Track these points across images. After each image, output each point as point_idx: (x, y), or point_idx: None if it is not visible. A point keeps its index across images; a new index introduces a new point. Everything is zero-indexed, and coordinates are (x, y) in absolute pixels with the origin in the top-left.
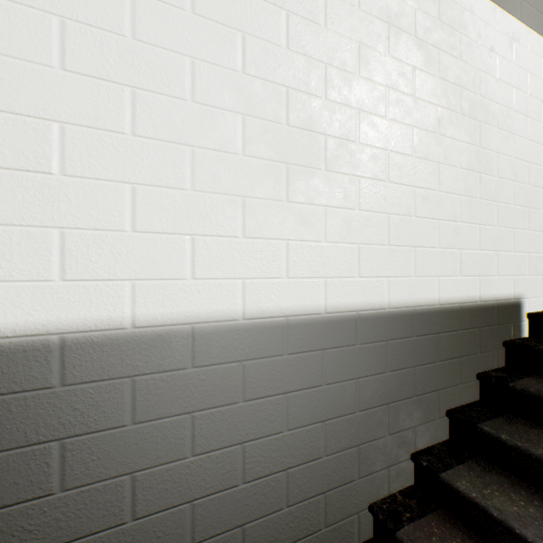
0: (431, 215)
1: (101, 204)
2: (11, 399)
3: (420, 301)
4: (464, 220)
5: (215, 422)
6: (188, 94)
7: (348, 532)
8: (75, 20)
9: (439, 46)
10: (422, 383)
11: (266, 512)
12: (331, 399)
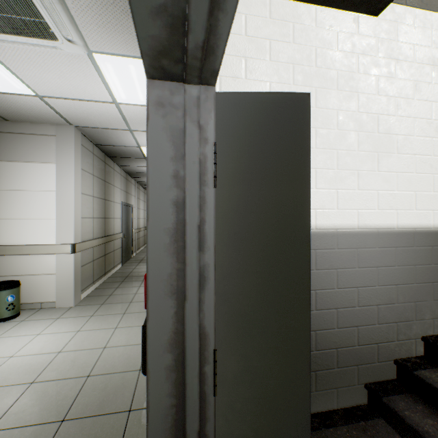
0: None
1: None
2: None
3: None
4: None
5: (345, 275)
6: (335, 127)
7: (409, 347)
8: None
9: None
10: None
11: (368, 324)
12: (400, 274)
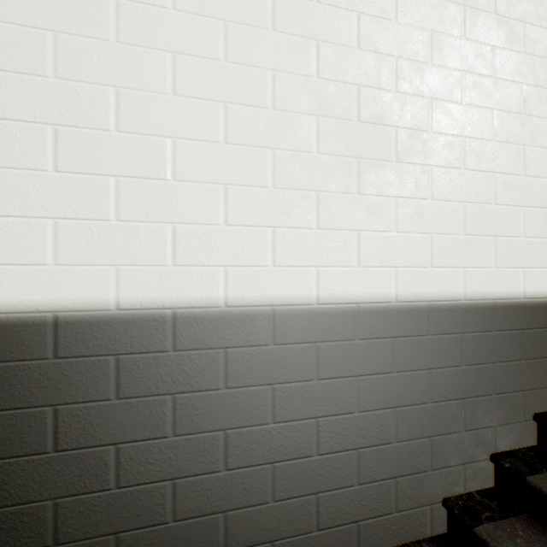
0: (514, 202)
1: (201, 203)
2: (139, 357)
3: (501, 294)
4: None
5: (292, 396)
6: (270, 103)
7: (419, 522)
8: (183, 54)
9: (524, 19)
10: (503, 381)
11: (338, 486)
12: (402, 386)
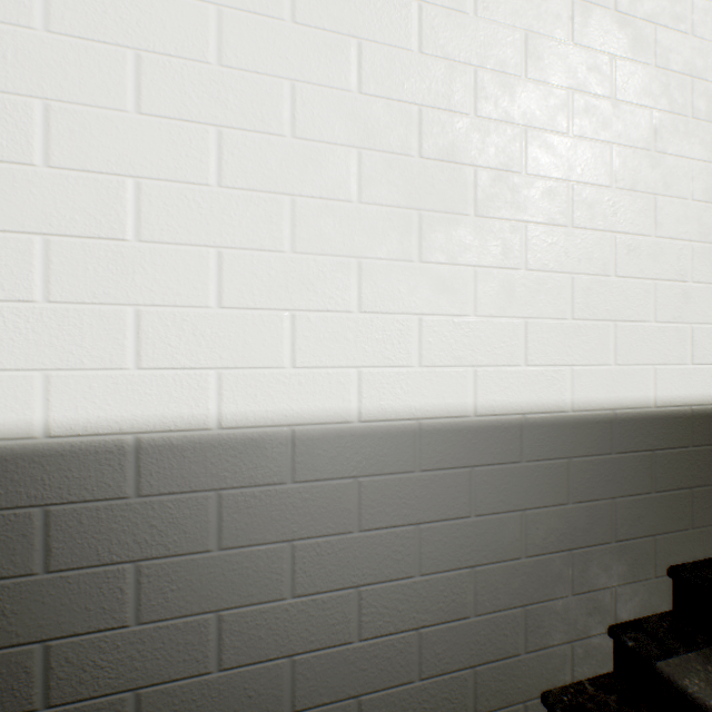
0: (642, 274)
1: (181, 275)
2: (82, 508)
3: (623, 401)
4: (699, 278)
5: (321, 556)
6: (287, 128)
7: None
8: (152, 52)
9: (655, 19)
10: (626, 522)
11: (390, 684)
12: (483, 536)
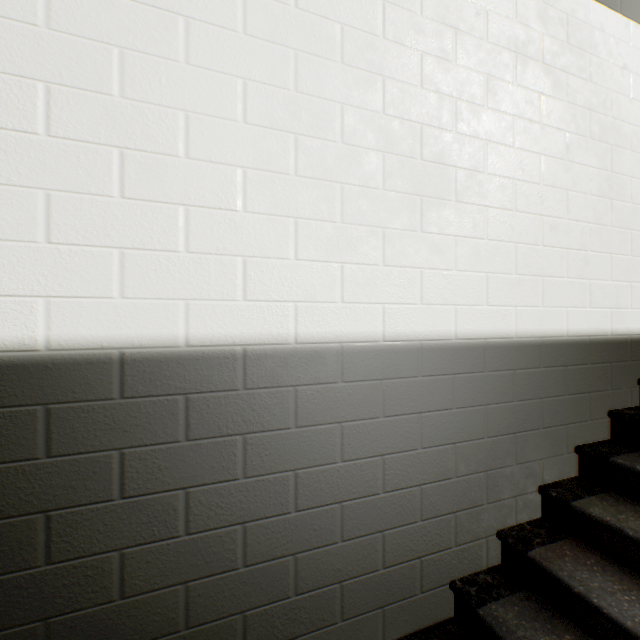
0: (559, 245)
1: (272, 236)
2: (209, 397)
3: (547, 332)
4: (594, 249)
5: (359, 434)
6: (338, 137)
7: (476, 554)
8: (253, 81)
9: (567, 70)
10: (549, 415)
11: (403, 523)
12: (460, 423)
